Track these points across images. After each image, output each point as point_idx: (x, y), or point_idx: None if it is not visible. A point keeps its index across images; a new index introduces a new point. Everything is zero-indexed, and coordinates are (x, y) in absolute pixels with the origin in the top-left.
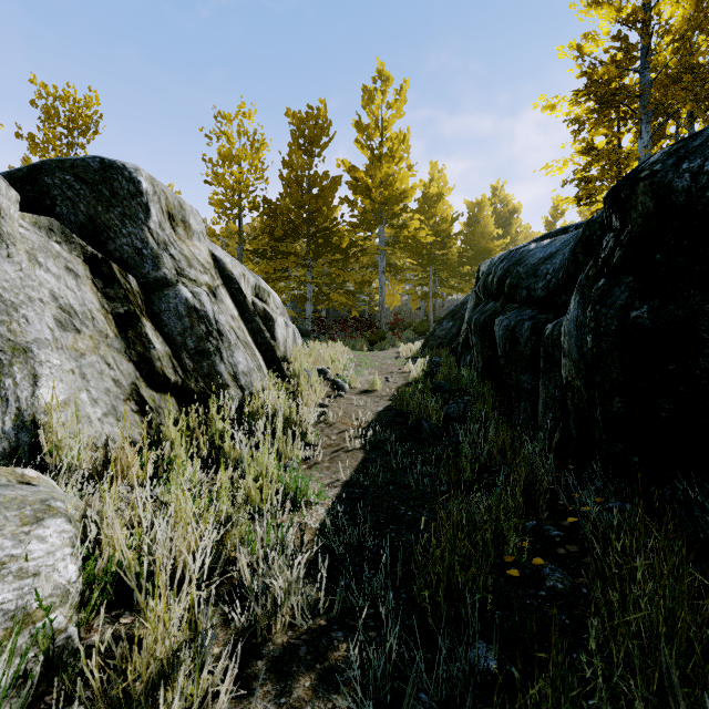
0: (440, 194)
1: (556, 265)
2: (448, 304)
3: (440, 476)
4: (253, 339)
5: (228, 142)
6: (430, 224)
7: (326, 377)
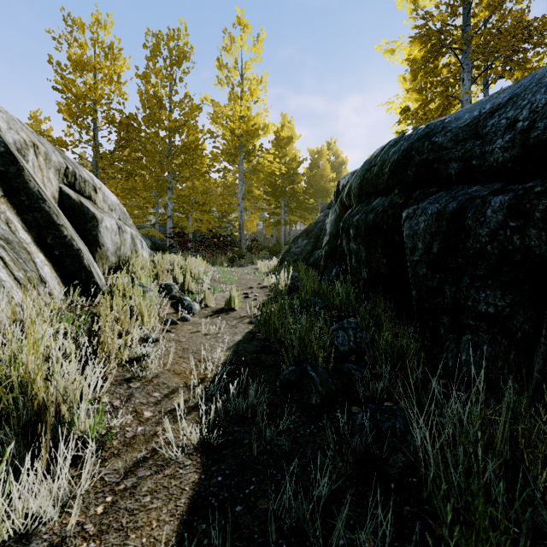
0: (290, 137)
1: (538, 101)
2: (293, 233)
3: None
4: (35, 237)
5: (78, 46)
6: (282, 162)
7: (170, 294)
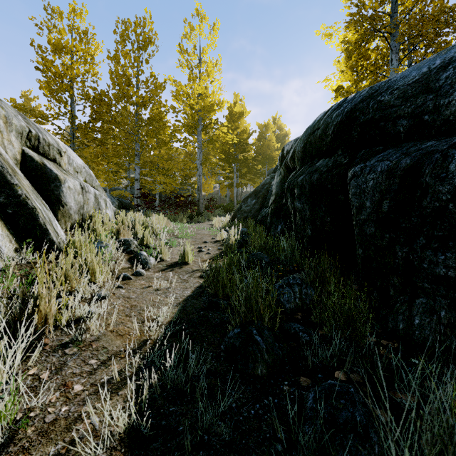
0: (241, 113)
1: None
2: (244, 194)
3: None
4: None
5: (56, 31)
6: (234, 134)
7: (129, 249)
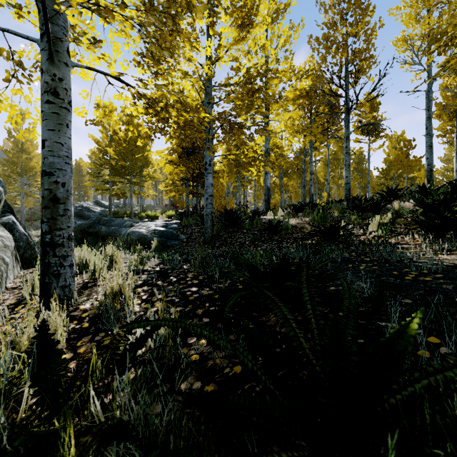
0: None
1: None
2: None
3: None
4: None
5: None
6: None
7: None
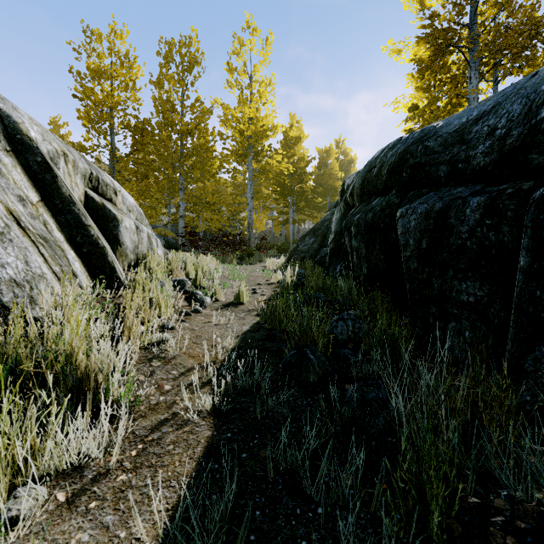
0: (298, 137)
1: (514, 111)
2: (302, 231)
3: (373, 506)
4: (67, 236)
5: (97, 55)
6: (290, 162)
7: (184, 288)
